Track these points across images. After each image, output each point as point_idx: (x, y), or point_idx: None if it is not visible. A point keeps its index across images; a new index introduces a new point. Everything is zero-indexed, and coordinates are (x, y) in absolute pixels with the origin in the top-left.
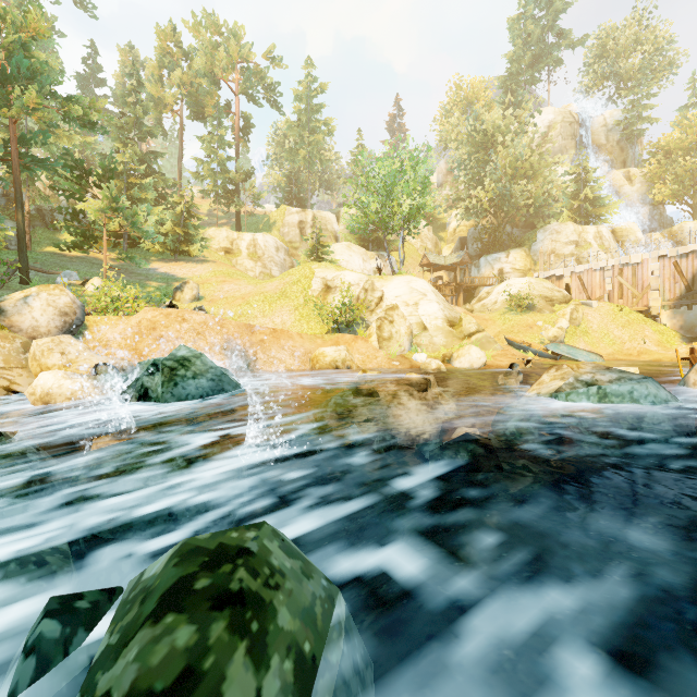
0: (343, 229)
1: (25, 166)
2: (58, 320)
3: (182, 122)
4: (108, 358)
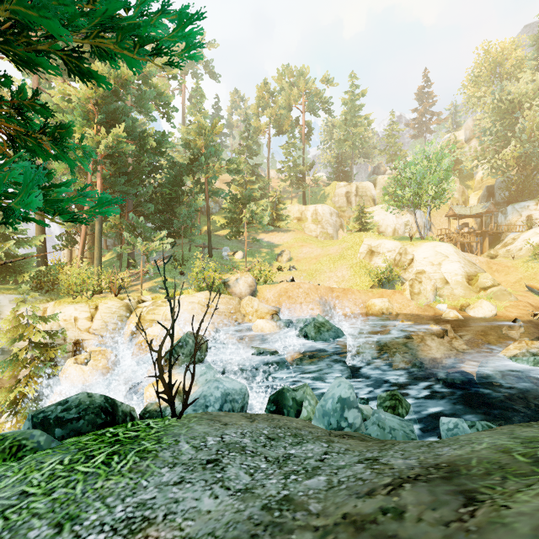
0: (379, 192)
1: (209, 196)
2: (248, 289)
3: (269, 138)
4: (269, 307)
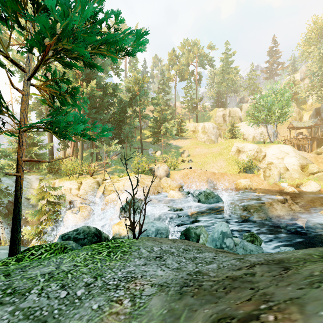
0: (243, 114)
1: (141, 119)
2: (165, 173)
3: (176, 83)
4: (176, 184)
